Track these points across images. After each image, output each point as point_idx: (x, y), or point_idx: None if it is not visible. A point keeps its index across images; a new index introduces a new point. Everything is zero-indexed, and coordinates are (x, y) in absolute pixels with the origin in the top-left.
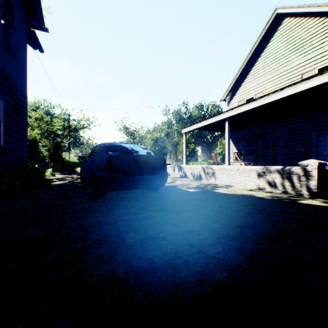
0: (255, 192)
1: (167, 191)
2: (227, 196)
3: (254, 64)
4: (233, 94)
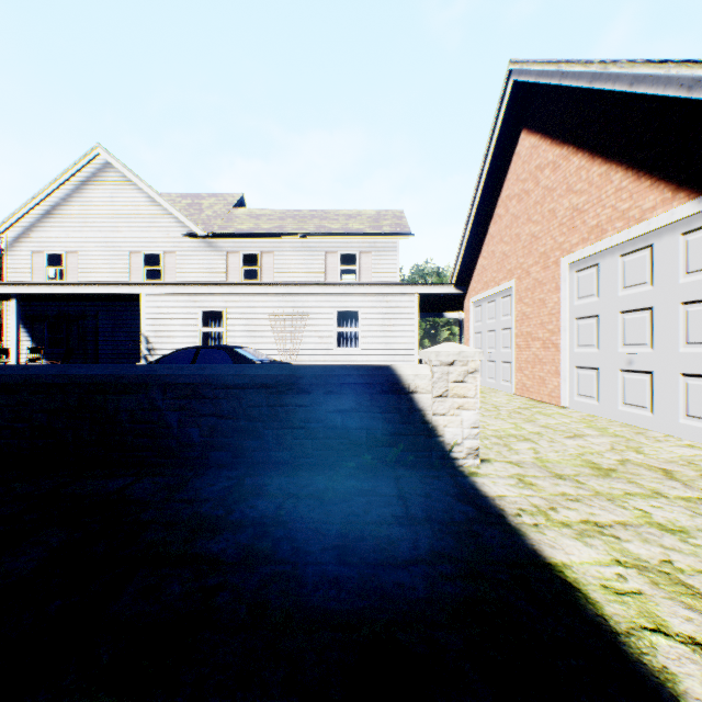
0: None
1: None
2: None
3: (65, 203)
4: (23, 233)
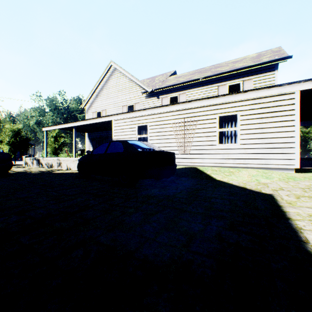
0: (75, 171)
1: (15, 174)
2: (54, 173)
3: (102, 90)
4: (90, 105)
